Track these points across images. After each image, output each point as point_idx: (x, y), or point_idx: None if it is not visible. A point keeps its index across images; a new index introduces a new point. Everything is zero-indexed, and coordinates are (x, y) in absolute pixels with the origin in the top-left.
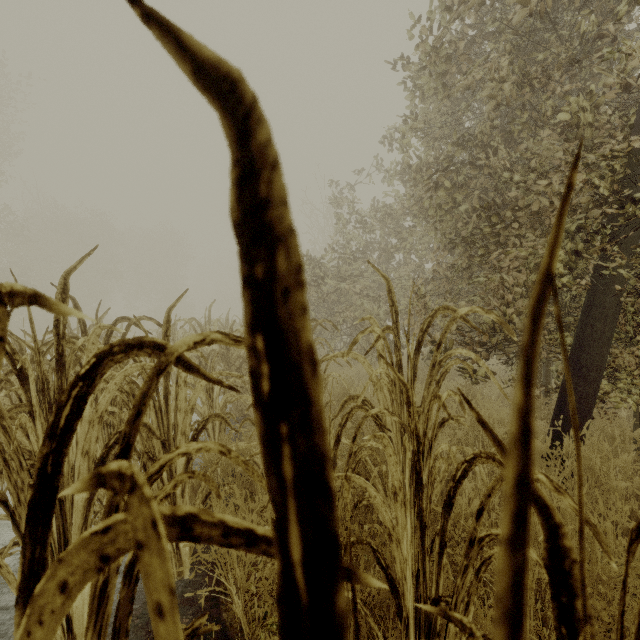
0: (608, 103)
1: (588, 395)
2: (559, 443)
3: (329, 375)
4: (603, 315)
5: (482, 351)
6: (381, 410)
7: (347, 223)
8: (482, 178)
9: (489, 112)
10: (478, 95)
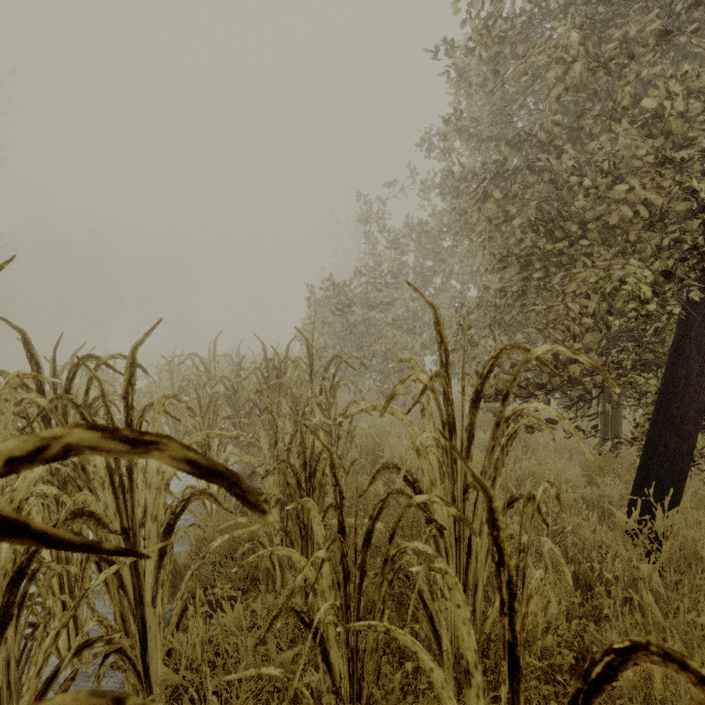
0: (699, 91)
1: (683, 454)
2: (650, 517)
3: (356, 426)
4: (701, 353)
5: (541, 394)
6: (431, 497)
7: (377, 243)
8: (540, 186)
9: (550, 105)
10: (536, 85)
